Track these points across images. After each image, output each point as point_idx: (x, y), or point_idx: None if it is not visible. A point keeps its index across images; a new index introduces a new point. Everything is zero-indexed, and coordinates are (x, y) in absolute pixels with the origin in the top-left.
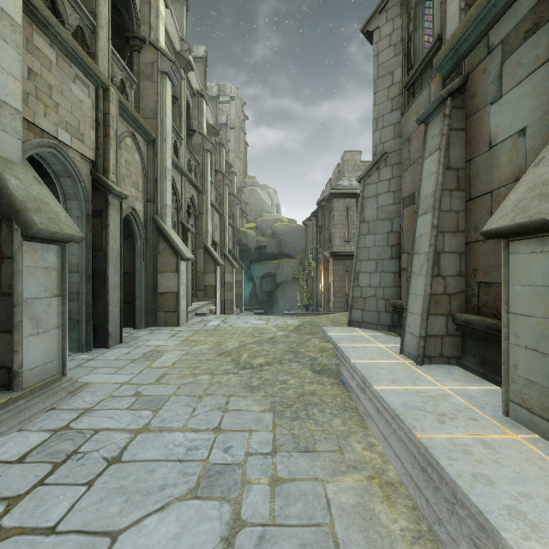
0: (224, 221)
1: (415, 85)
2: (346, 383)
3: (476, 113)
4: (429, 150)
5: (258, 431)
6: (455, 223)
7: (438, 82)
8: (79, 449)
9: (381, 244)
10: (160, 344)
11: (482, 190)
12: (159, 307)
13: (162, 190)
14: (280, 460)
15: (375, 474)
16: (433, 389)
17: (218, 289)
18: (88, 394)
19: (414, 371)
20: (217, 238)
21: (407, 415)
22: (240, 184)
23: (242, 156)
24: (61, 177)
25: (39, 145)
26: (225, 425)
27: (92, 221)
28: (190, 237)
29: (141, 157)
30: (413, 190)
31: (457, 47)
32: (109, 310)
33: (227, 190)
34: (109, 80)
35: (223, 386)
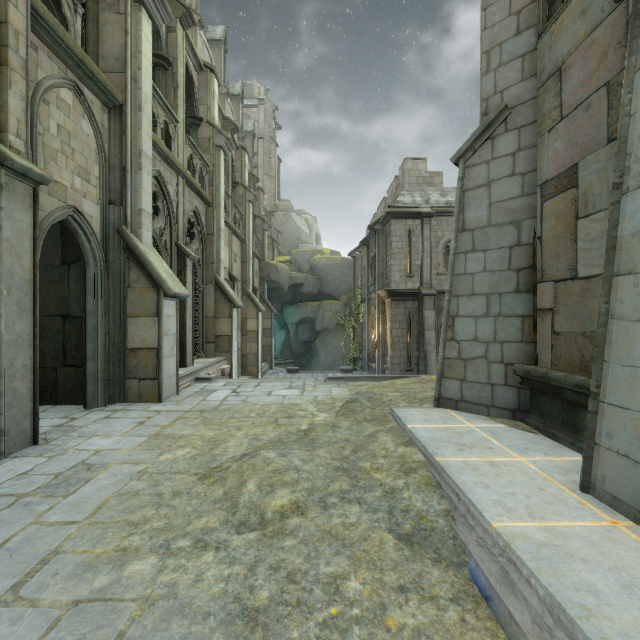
0: (246, 250)
1: None
2: (492, 598)
3: None
4: None
5: None
6: None
7: None
8: None
9: (497, 266)
10: (106, 445)
11: None
12: (130, 372)
13: (135, 186)
14: None
15: None
16: None
17: (234, 340)
18: None
19: None
20: (237, 271)
21: None
22: (271, 208)
23: (273, 173)
24: None
25: None
26: None
27: None
28: (190, 265)
29: (95, 129)
30: (570, 163)
31: None
32: None
33: (251, 208)
34: None
35: (174, 614)
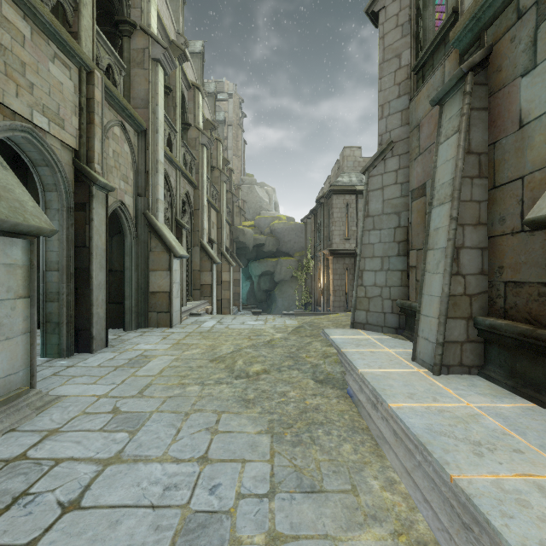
0: (221, 219)
1: (425, 67)
2: (353, 396)
3: (502, 89)
4: (445, 134)
5: (253, 461)
6: (476, 214)
7: (454, 60)
8: (30, 488)
9: (387, 240)
10: (149, 348)
11: (510, 176)
12: (151, 307)
13: (154, 183)
14: (279, 505)
15: (401, 528)
16: (459, 408)
17: (214, 288)
18: (58, 410)
19: (432, 383)
20: (214, 235)
21: (434, 445)
22: (238, 182)
23: (240, 154)
24: (38, 166)
25: (9, 128)
26: (213, 453)
27: (74, 215)
28: (184, 234)
29: (131, 148)
30: (423, 181)
31: (479, 15)
32: (93, 311)
33: (224, 186)
34: (94, 63)
35: (214, 399)
